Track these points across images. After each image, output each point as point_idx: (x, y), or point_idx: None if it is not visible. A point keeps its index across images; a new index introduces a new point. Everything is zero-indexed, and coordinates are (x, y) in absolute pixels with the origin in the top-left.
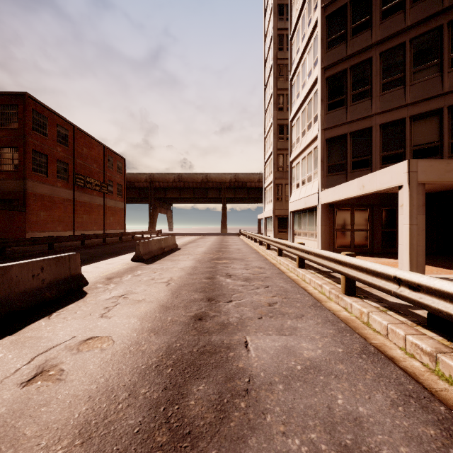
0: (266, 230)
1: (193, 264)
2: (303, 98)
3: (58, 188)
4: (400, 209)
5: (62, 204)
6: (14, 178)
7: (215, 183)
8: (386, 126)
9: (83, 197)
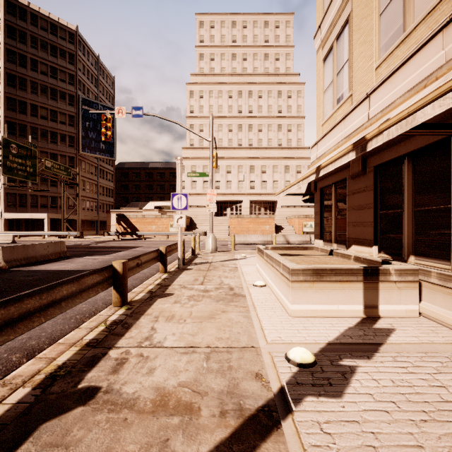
0: None
1: None
2: None
3: None
4: (45, 223)
5: None
6: None
7: None
8: (32, 195)
9: None
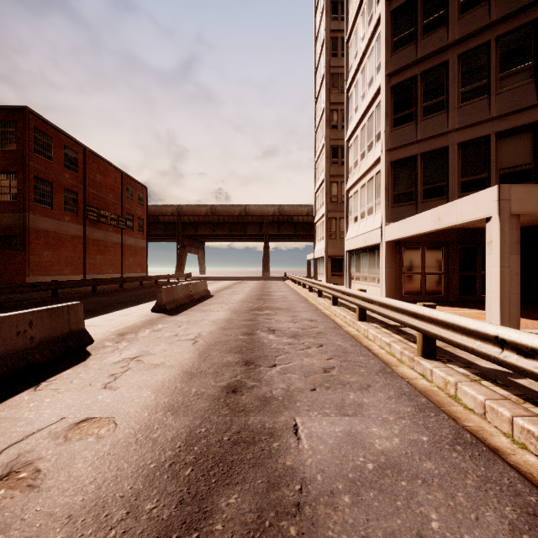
0: (317, 273)
1: (228, 315)
2: (362, 112)
3: (65, 223)
4: (488, 247)
5: (71, 242)
6: (11, 211)
7: (255, 217)
8: (465, 145)
9: (96, 233)
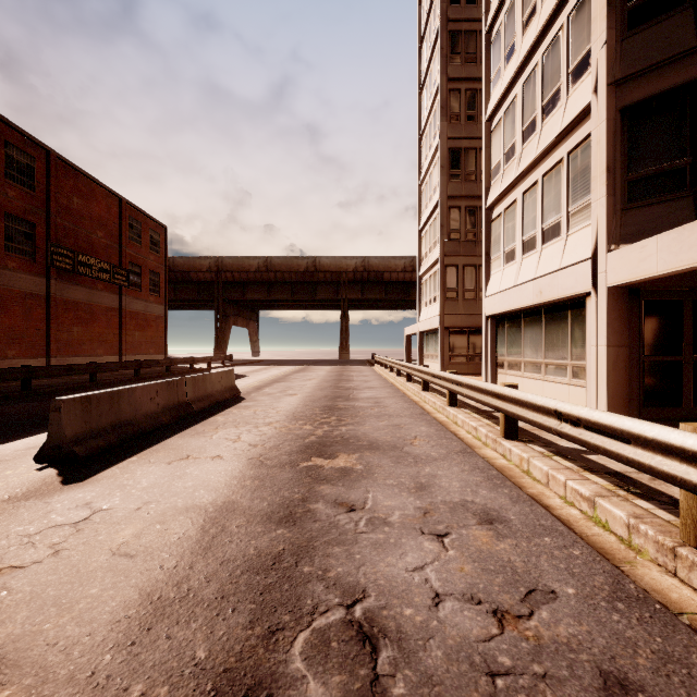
0: (423, 355)
1: (230, 483)
2: (531, 42)
3: (8, 271)
4: None
5: (20, 303)
6: None
7: (329, 274)
8: None
9: (71, 291)
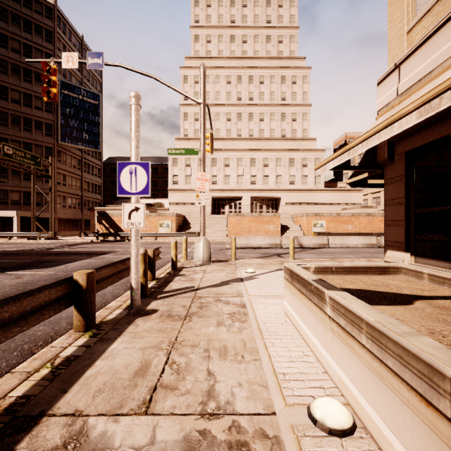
0: None
1: None
2: None
3: None
4: (14, 222)
5: None
6: None
7: None
8: (1, 190)
9: None
